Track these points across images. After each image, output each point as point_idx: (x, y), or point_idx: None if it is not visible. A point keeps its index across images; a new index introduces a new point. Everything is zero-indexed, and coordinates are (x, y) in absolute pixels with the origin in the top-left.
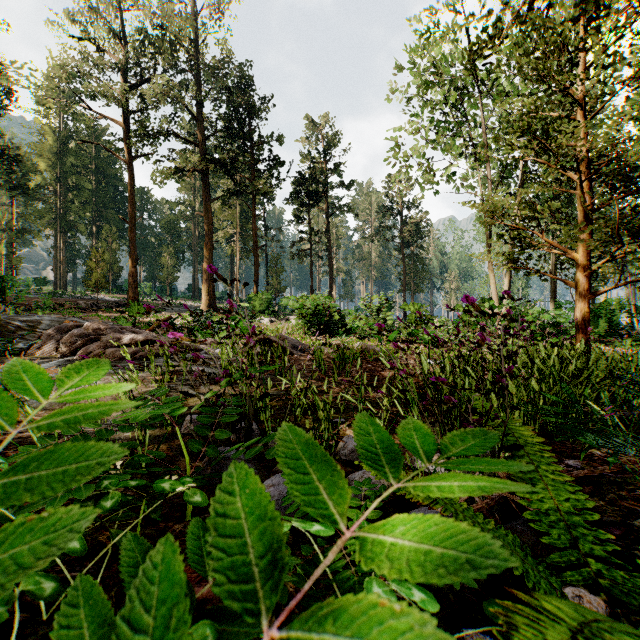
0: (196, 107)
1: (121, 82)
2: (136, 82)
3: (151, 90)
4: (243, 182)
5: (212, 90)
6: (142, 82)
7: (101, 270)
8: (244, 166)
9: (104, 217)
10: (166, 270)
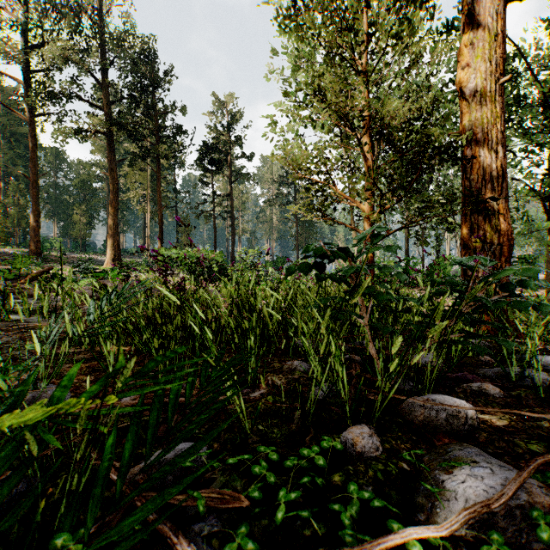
0: (101, 73)
1: (22, 41)
2: (38, 43)
3: (50, 51)
4: (147, 146)
5: (120, 60)
6: (44, 44)
7: (0, 224)
8: (148, 131)
9: (14, 174)
10: (78, 226)
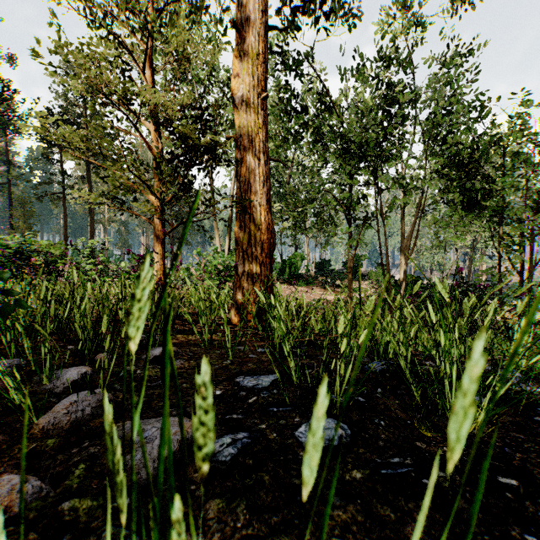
0: None
1: None
2: None
3: None
4: None
5: None
6: None
7: None
8: None
9: None
10: None
